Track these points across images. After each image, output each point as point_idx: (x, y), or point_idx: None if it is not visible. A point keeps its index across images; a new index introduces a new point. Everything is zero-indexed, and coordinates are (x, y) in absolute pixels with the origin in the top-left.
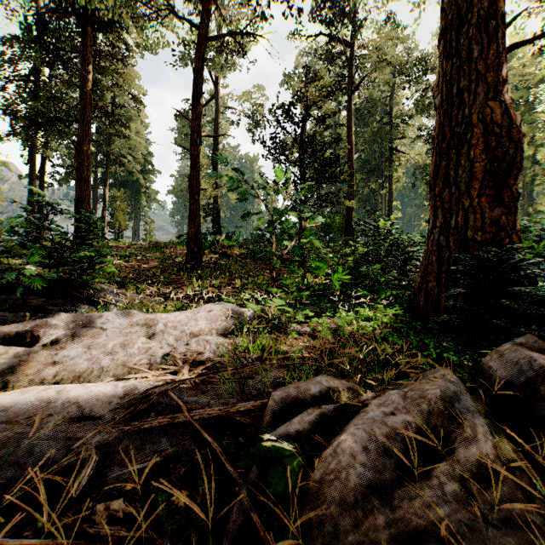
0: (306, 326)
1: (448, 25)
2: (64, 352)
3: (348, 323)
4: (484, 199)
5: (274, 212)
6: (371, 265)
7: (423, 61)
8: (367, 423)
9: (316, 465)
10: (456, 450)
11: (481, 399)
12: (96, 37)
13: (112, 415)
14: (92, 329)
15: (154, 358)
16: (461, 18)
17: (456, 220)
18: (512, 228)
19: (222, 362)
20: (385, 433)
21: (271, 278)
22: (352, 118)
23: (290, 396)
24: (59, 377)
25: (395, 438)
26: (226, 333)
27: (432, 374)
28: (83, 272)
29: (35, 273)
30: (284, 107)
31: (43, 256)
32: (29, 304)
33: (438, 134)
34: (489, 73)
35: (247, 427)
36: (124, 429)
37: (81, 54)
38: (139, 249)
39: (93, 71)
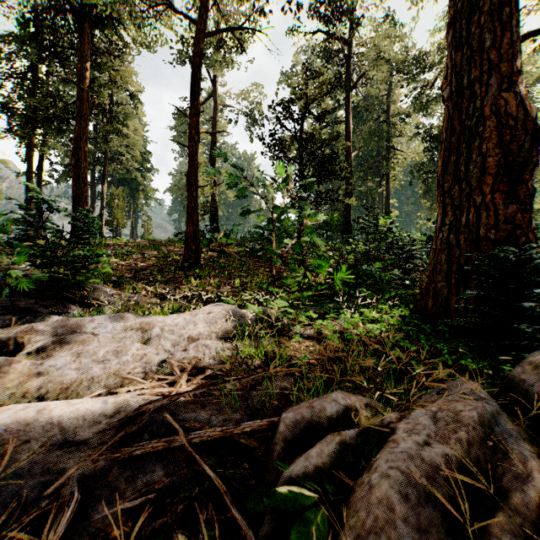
0: (310, 328)
1: (457, 14)
2: (50, 362)
3: (354, 325)
4: (497, 195)
5: (275, 209)
6: (371, 263)
7: (421, 59)
8: (402, 460)
9: (344, 518)
10: (510, 492)
11: (517, 419)
12: (94, 34)
13: (100, 438)
14: (82, 335)
15: (149, 366)
16: (471, 6)
17: (467, 218)
18: (527, 226)
19: (223, 369)
20: (424, 473)
21: (270, 276)
22: (350, 116)
23: (304, 419)
24: (44, 390)
25: (436, 478)
26: (226, 336)
27: (455, 387)
28: (76, 272)
29: (26, 273)
30: (284, 103)
31: (33, 256)
32: (18, 306)
33: (446, 128)
34: (502, 63)
35: (252, 449)
36: (113, 456)
37: (78, 51)
38: (136, 247)
39: (90, 67)
